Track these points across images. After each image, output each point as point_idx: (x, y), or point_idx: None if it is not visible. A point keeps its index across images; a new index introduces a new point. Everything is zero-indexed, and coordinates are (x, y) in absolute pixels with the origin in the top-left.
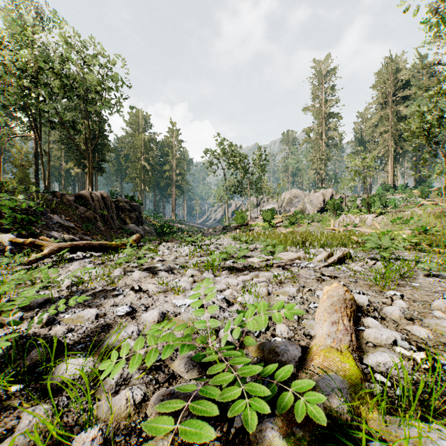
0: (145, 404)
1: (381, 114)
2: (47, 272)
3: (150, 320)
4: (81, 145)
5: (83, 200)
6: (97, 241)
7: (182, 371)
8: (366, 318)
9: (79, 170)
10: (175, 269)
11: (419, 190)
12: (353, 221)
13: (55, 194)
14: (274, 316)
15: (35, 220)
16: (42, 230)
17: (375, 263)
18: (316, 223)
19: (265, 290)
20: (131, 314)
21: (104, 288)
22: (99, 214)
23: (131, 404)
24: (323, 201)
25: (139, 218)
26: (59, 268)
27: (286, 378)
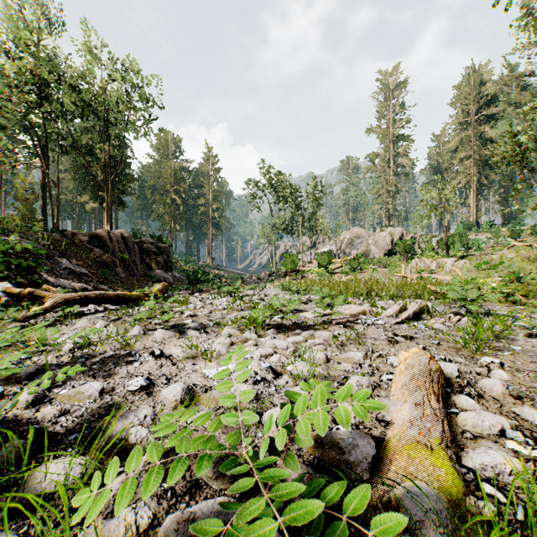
0: (153, 531)
1: (461, 136)
2: (41, 333)
3: (170, 399)
4: (98, 174)
5: (99, 241)
6: (116, 291)
7: (210, 477)
8: (459, 396)
9: (95, 204)
10: (209, 327)
11: (508, 229)
12: (429, 267)
13: (65, 233)
14: (342, 409)
15: (38, 265)
16: (48, 277)
17: (460, 319)
18: (383, 268)
19: (322, 356)
20: (147, 389)
21: (116, 353)
22: (118, 257)
23: (132, 533)
24: (391, 242)
25: (167, 263)
26: (63, 326)
27: (361, 510)
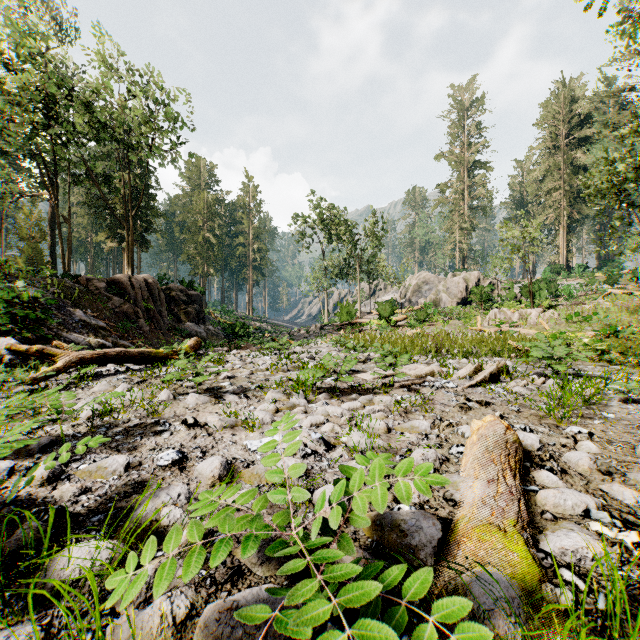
0: (192, 622)
1: (549, 163)
2: (55, 398)
3: (207, 475)
4: (117, 208)
5: (118, 287)
6: (139, 347)
7: (254, 563)
8: (539, 472)
9: (113, 244)
10: (250, 390)
11: (605, 273)
12: (510, 319)
13: (78, 278)
14: (401, 486)
15: (47, 317)
16: (58, 331)
17: (545, 382)
18: (456, 321)
19: (383, 425)
20: (179, 464)
21: (142, 421)
22: (141, 308)
23: (168, 624)
24: (466, 289)
25: (199, 313)
26: (79, 389)
27: (422, 595)
